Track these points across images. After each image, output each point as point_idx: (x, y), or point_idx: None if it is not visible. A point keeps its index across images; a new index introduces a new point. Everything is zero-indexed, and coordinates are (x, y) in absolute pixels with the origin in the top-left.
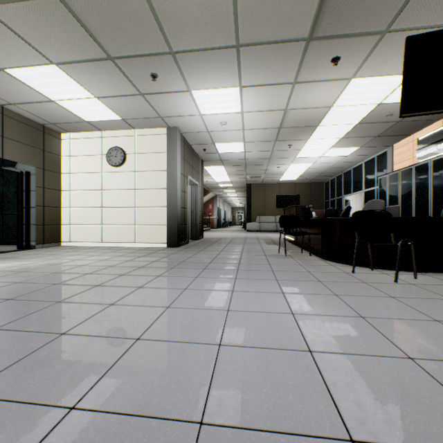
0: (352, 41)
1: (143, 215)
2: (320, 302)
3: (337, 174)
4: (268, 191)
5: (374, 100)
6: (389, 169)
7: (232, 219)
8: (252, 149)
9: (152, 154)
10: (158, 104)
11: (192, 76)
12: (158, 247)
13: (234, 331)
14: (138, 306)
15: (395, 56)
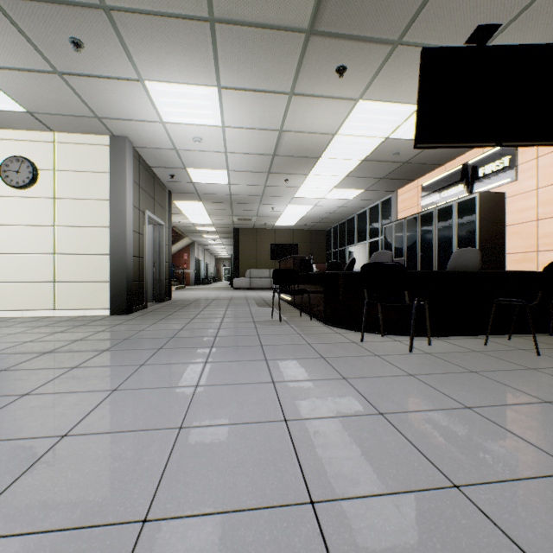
0: (361, 47)
1: (69, 267)
2: (324, 393)
3: (340, 220)
4: (262, 238)
5: (381, 132)
6: (394, 218)
7: (216, 274)
8: (239, 181)
9: (85, 173)
10: (91, 95)
11: (143, 56)
12: (94, 315)
13: (183, 478)
14: None
15: (406, 78)
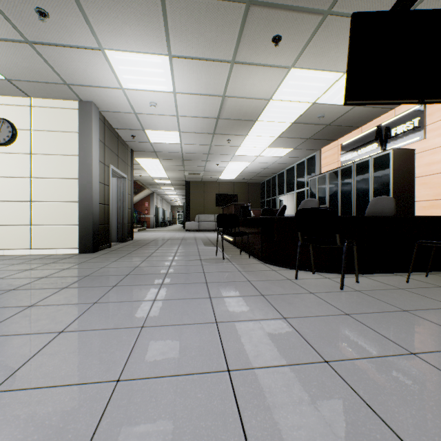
0: (295, 17)
1: (43, 212)
2: (266, 335)
3: (272, 175)
4: (208, 189)
5: (309, 97)
6: (317, 172)
7: (172, 218)
8: (189, 141)
9: (57, 132)
10: (59, 63)
11: (102, 26)
12: (65, 254)
13: None
14: None
15: (333, 48)
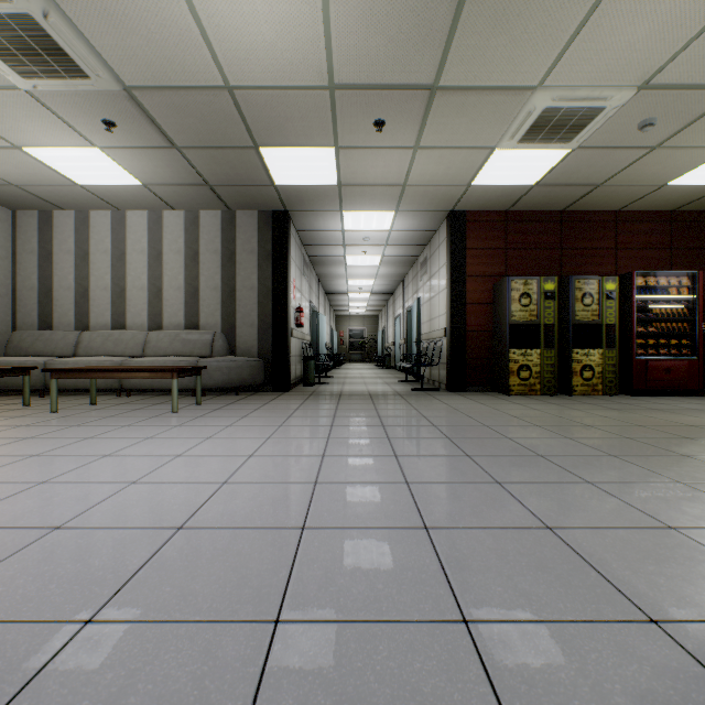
0: None
1: None
2: None
3: None
4: None
5: None
6: None
7: None
8: None
9: None
10: None
11: None
12: None
13: (155, 463)
14: (273, 481)
15: None
